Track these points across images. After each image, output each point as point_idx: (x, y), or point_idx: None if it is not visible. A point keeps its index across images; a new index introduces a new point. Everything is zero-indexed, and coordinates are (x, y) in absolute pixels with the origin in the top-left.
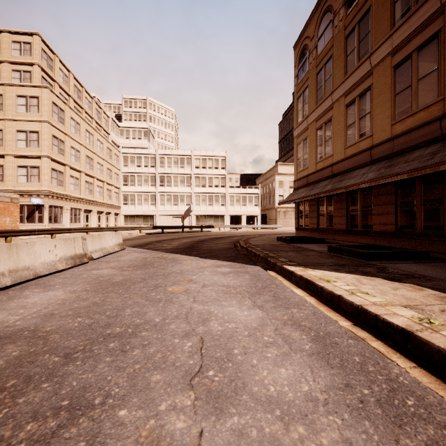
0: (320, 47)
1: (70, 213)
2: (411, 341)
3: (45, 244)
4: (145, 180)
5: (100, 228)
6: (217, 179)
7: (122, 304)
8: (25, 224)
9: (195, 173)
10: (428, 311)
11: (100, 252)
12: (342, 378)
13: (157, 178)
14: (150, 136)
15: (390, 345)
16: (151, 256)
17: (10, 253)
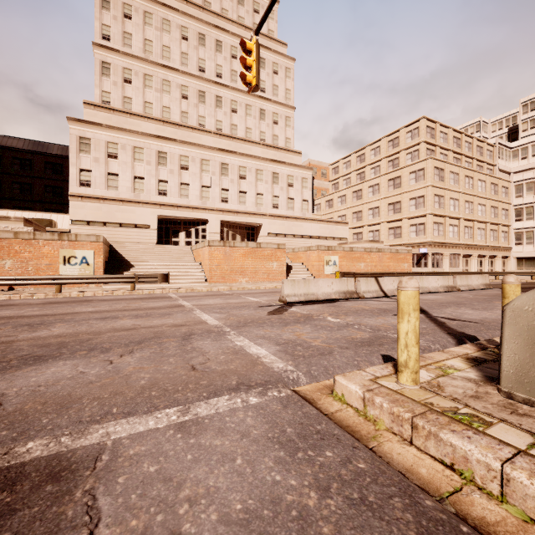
0: None
1: (449, 259)
2: None
3: (433, 278)
4: None
5: (476, 272)
6: None
7: (464, 301)
8: (414, 268)
9: None
10: None
11: (465, 287)
12: None
13: None
14: None
15: None
16: None
17: (420, 280)
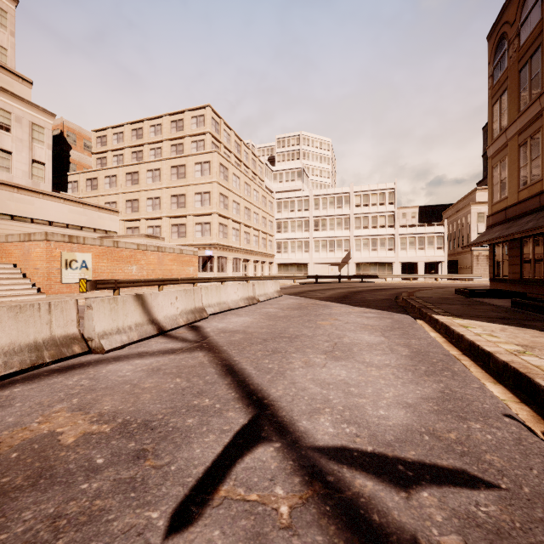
0: (524, 35)
1: (232, 263)
2: (491, 360)
3: (232, 287)
4: (298, 226)
5: (257, 277)
6: (382, 218)
7: (287, 326)
8: (200, 273)
9: (355, 212)
10: (537, 349)
11: (264, 297)
12: (414, 363)
13: (311, 223)
14: (304, 175)
15: (479, 364)
16: (305, 302)
17: (217, 292)
